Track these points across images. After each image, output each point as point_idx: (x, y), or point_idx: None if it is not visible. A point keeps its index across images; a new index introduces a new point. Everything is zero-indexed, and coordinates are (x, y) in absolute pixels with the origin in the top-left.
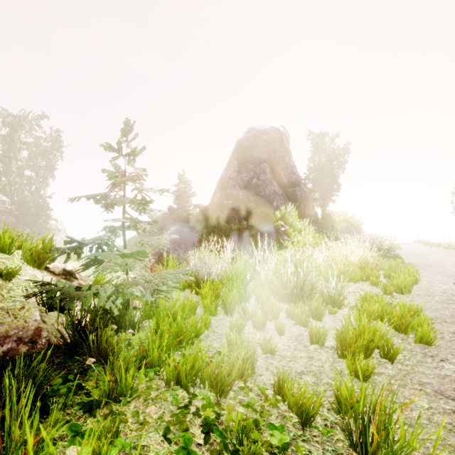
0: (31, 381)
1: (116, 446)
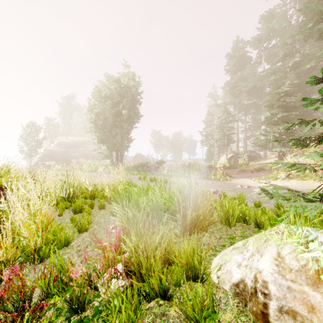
0: None
1: None
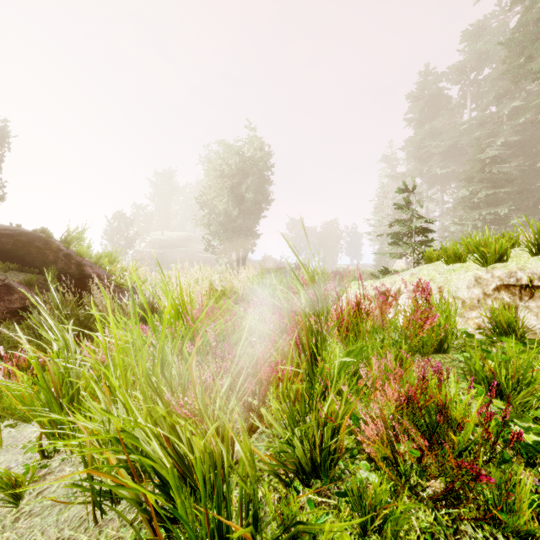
0: None
1: None
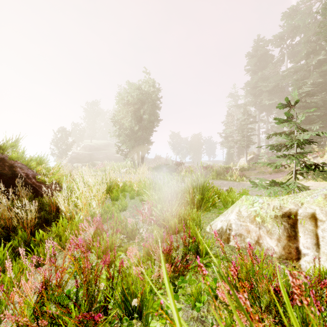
0: None
1: None
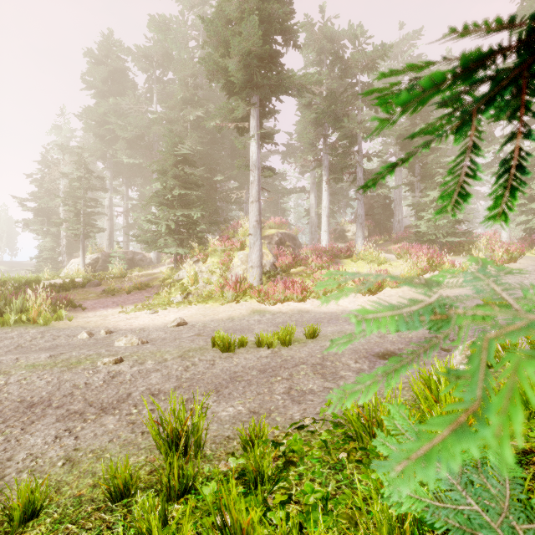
0: (438, 408)
1: (374, 479)
